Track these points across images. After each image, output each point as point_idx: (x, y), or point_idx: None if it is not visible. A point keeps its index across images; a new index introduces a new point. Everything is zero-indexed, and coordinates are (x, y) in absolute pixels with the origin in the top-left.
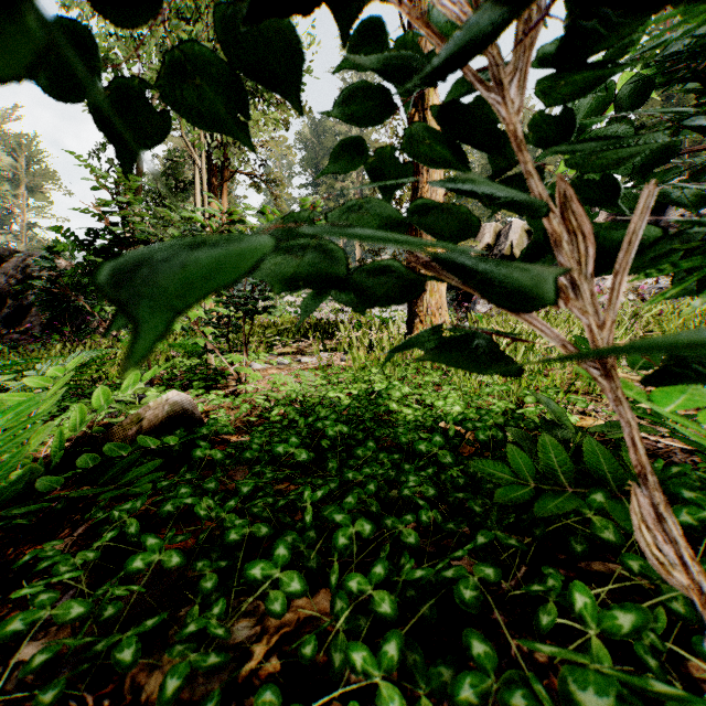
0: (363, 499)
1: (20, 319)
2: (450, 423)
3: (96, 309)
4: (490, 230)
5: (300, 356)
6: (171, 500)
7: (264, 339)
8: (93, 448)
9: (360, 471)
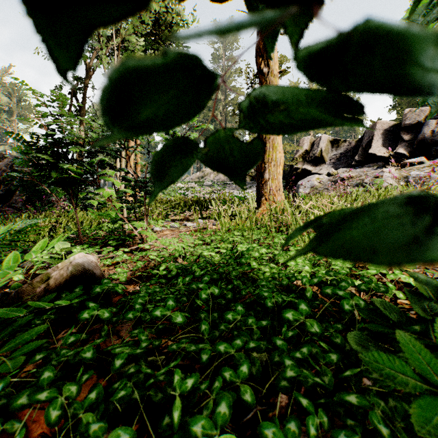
0: (236, 383)
1: (9, 198)
2: (306, 284)
3: (53, 191)
4: (307, 141)
5: (185, 222)
6: (29, 389)
7: (162, 210)
8: (5, 303)
9: (231, 343)
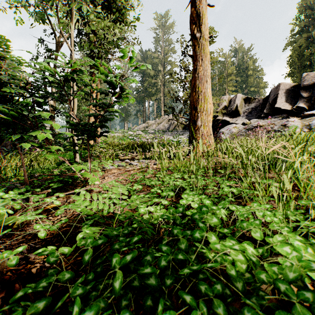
0: None
1: (1, 142)
2: None
3: None
4: (226, 99)
5: (131, 162)
6: None
7: (113, 152)
8: None
9: None
